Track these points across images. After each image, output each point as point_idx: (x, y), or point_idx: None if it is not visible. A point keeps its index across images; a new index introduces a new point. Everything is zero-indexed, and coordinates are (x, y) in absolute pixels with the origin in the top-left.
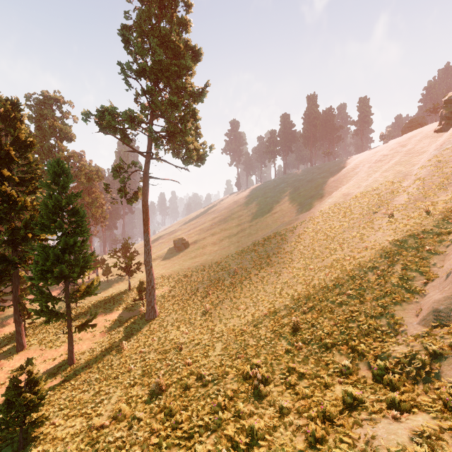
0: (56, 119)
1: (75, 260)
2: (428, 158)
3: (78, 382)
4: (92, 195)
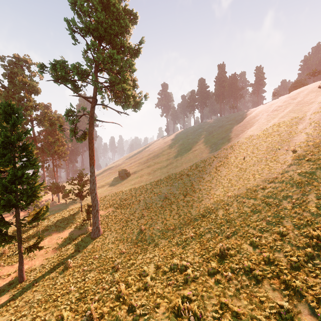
0: (25, 76)
1: (25, 189)
2: (319, 106)
3: (22, 302)
4: (55, 136)
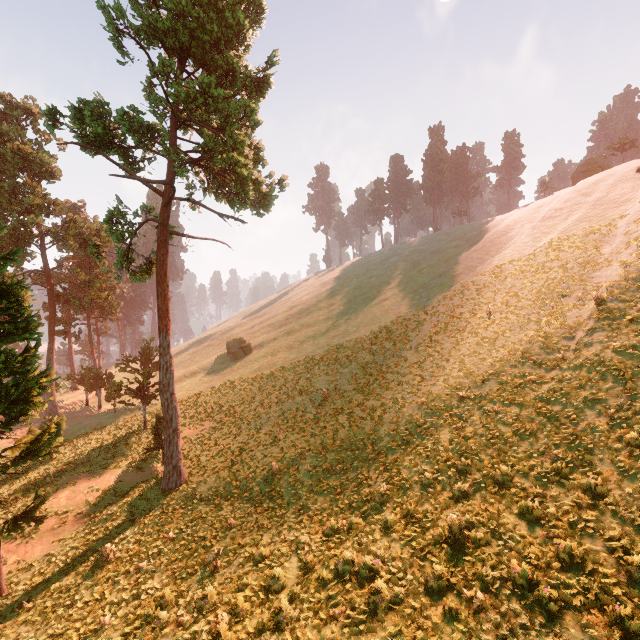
0: (27, 142)
1: (5, 387)
2: None
3: None
4: (94, 270)
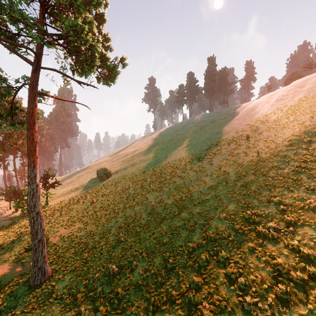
0: None
1: None
2: None
3: None
4: None
